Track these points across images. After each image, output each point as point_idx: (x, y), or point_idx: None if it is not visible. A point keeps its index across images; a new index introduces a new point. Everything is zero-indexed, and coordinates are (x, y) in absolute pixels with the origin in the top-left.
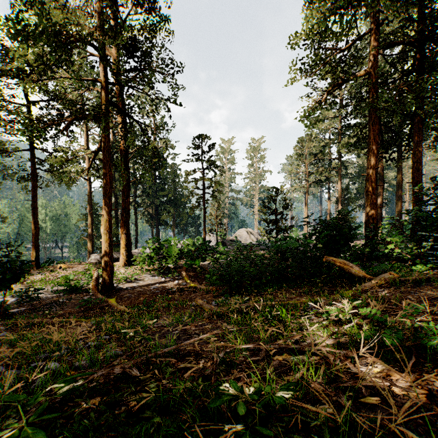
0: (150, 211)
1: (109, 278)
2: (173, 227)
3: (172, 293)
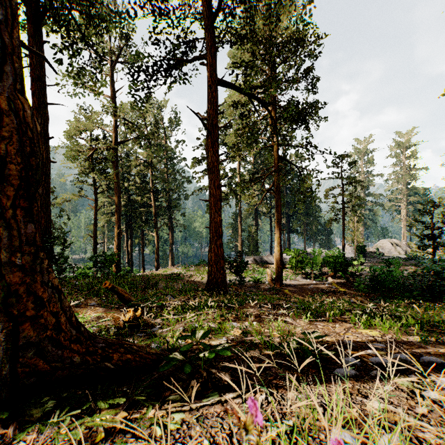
0: (282, 220)
1: (280, 276)
2: (304, 235)
3: (327, 293)
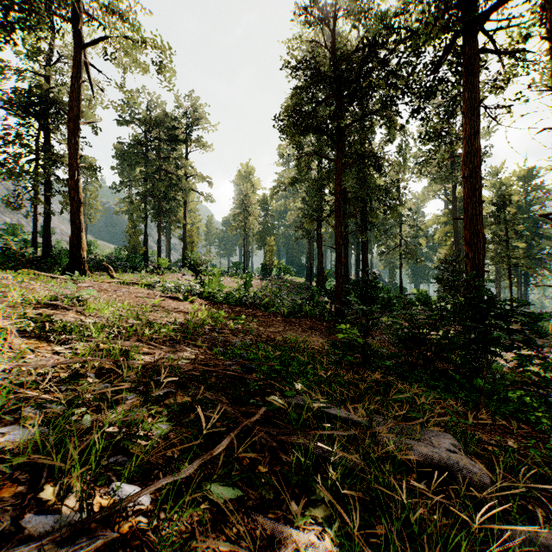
0: None
1: None
2: None
3: None
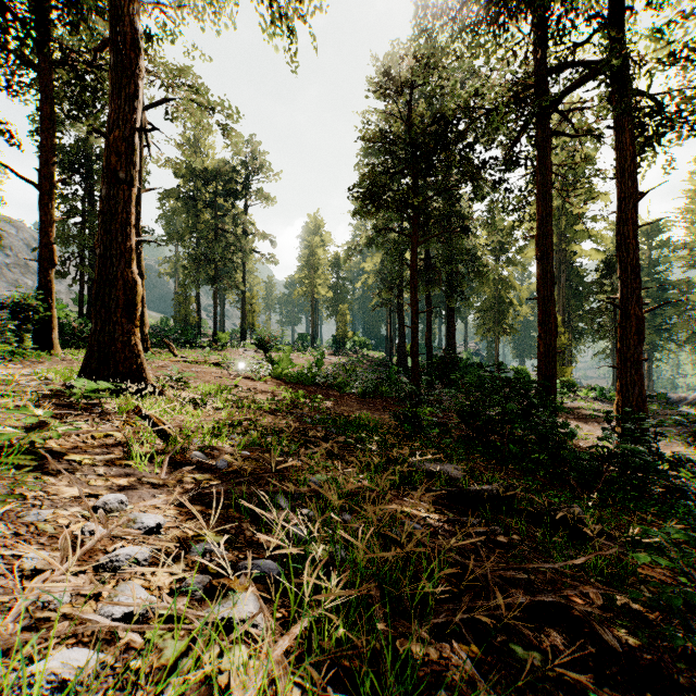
0: None
1: None
2: None
3: None
